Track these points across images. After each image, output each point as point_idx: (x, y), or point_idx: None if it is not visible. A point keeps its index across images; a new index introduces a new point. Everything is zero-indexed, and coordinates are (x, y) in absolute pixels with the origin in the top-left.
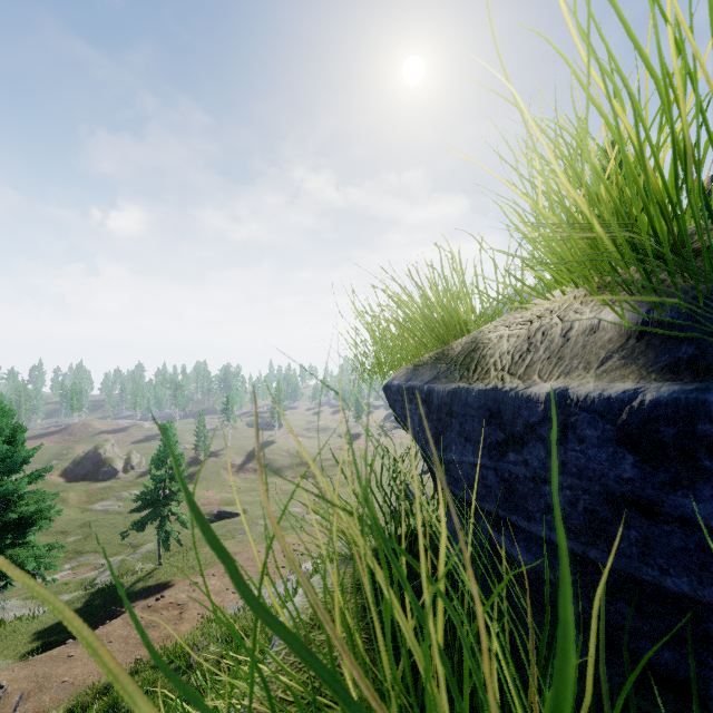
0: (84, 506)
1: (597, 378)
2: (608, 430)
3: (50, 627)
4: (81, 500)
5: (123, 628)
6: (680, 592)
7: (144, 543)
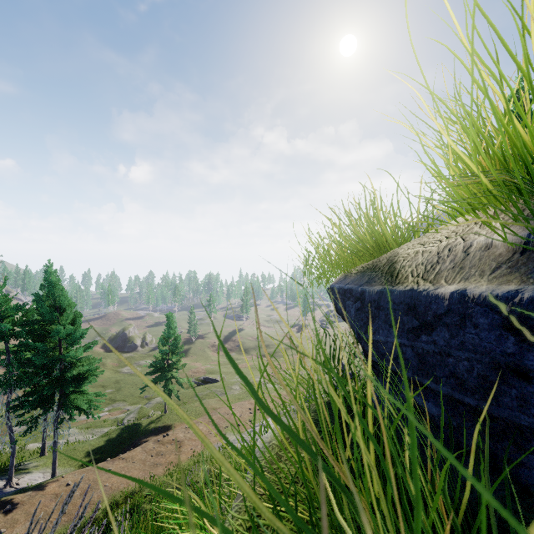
0: (116, 369)
1: (489, 282)
2: (496, 319)
3: (96, 449)
4: (114, 365)
5: (142, 454)
6: None
7: (154, 396)
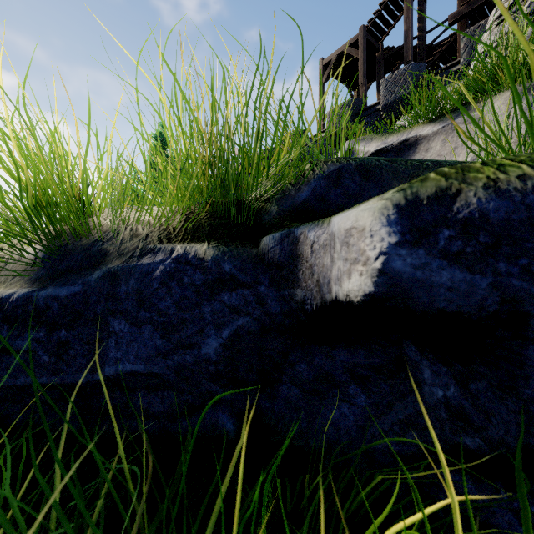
0: None
1: (6, 287)
2: None
3: None
4: None
5: None
6: (22, 384)
7: None
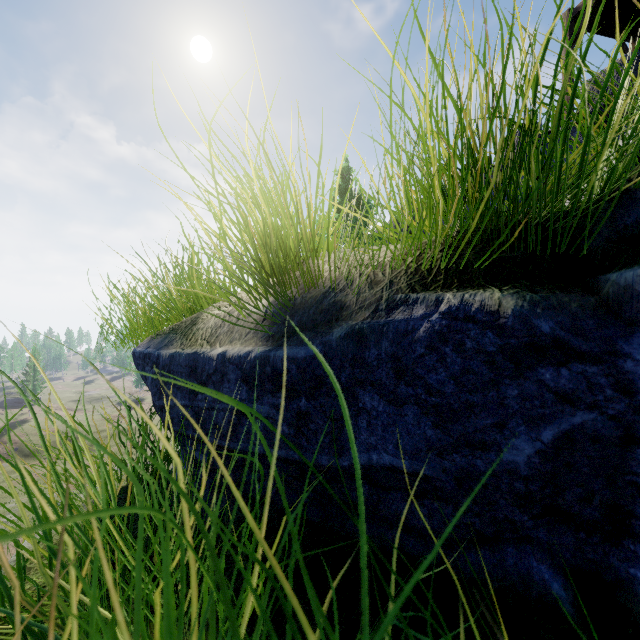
0: None
1: (242, 344)
2: (239, 374)
3: None
4: None
5: None
6: (260, 453)
7: None
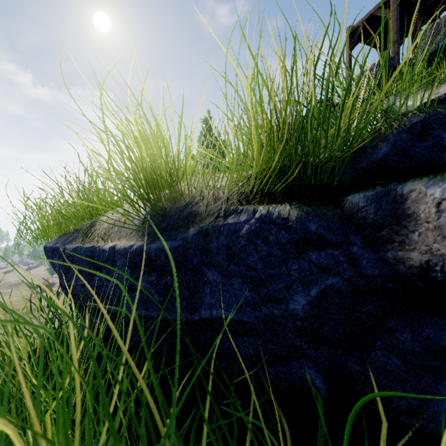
0: None
1: (127, 240)
2: (125, 261)
3: None
4: None
5: None
6: (140, 315)
7: None
